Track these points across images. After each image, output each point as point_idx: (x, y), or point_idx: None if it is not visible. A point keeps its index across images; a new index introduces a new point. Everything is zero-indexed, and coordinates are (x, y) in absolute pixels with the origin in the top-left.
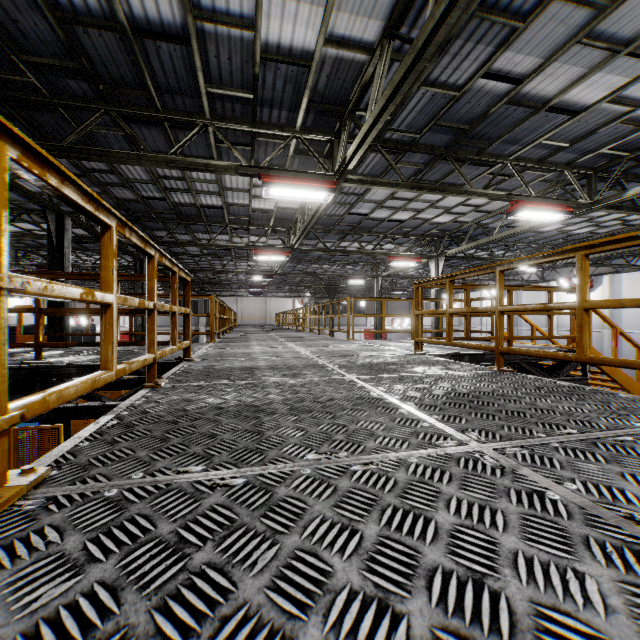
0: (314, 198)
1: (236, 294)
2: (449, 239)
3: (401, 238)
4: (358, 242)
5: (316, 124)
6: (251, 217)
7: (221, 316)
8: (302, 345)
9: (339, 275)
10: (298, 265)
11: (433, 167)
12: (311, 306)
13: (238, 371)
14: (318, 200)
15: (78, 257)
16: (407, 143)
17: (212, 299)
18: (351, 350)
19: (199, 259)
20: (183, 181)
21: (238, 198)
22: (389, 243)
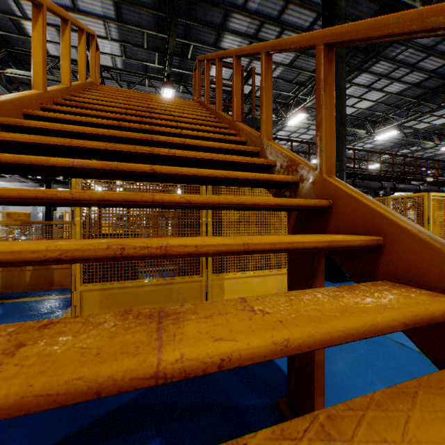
0: None
1: None
2: None
3: None
4: None
5: (171, 72)
6: None
7: None
8: None
9: None
10: None
11: None
12: None
13: None
14: None
15: None
16: None
17: None
18: None
19: None
20: None
21: None
22: None
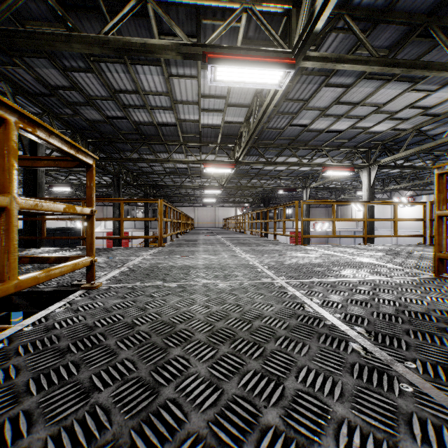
0: (267, 83)
1: (194, 205)
2: (380, 150)
3: (333, 151)
4: (295, 155)
5: None
6: (201, 134)
7: (174, 221)
8: (252, 252)
9: (274, 187)
10: (240, 180)
11: (411, 40)
12: (253, 212)
13: (128, 357)
14: (271, 86)
15: (77, 177)
16: (379, 11)
17: (160, 203)
18: (321, 264)
19: (163, 177)
20: (137, 95)
21: (189, 113)
22: (321, 157)
